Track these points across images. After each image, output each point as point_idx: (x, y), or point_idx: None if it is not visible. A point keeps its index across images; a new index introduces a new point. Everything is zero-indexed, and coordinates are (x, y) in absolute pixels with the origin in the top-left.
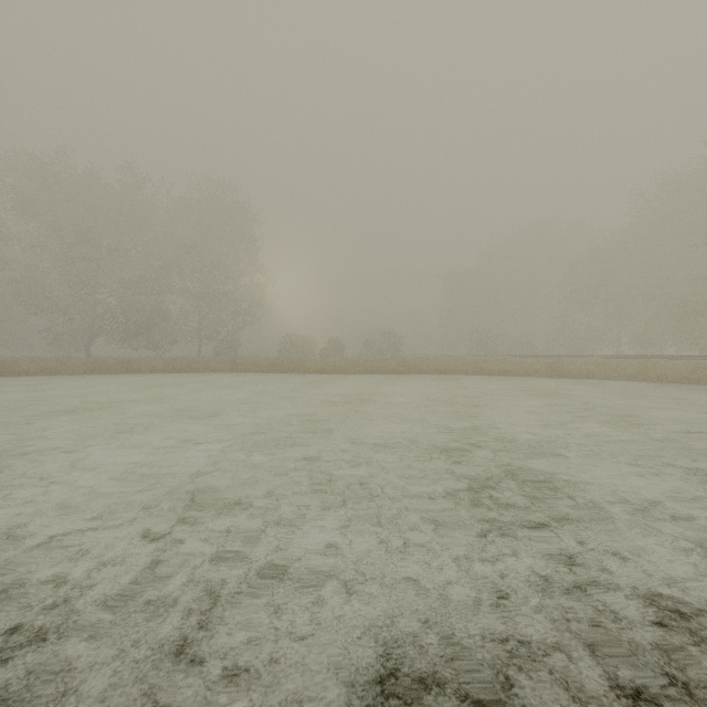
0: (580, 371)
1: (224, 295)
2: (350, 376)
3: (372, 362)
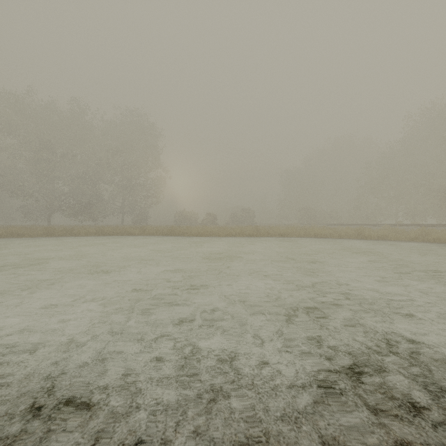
0: (378, 235)
1: (139, 185)
2: (221, 238)
3: (235, 229)
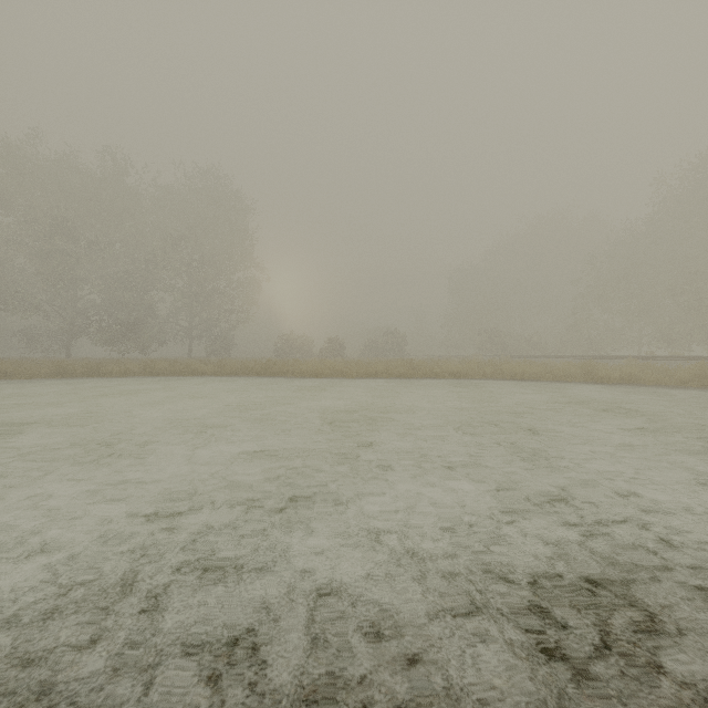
0: (621, 375)
1: (217, 292)
2: (351, 380)
3: (376, 364)
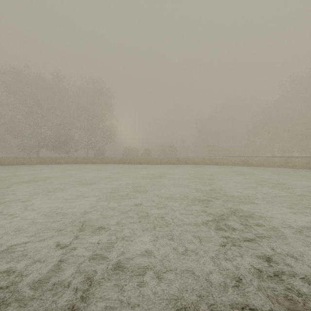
0: (257, 163)
1: (98, 129)
2: (154, 165)
3: (164, 159)
